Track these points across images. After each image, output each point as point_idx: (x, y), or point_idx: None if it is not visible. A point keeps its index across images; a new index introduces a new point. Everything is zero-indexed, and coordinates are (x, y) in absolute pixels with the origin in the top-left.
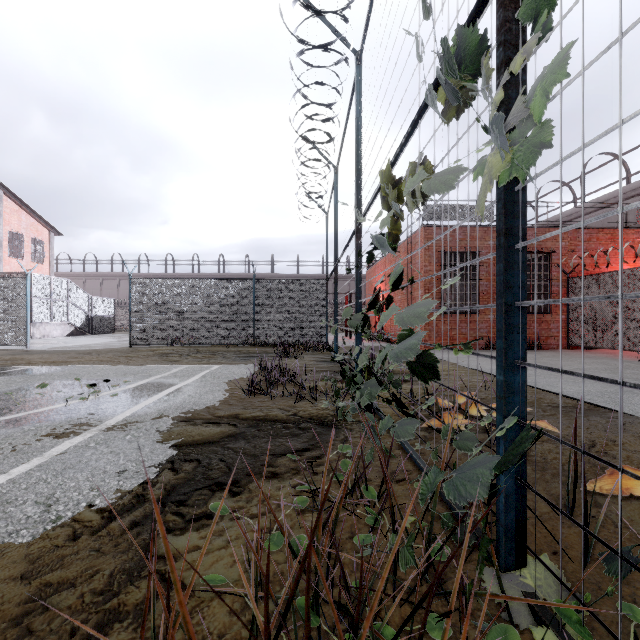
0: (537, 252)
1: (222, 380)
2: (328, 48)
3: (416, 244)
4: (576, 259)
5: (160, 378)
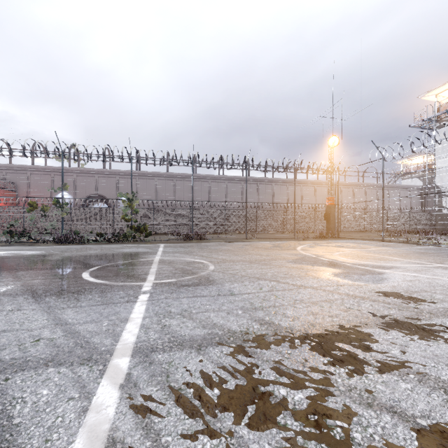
0: None
1: None
2: None
3: None
4: None
5: None
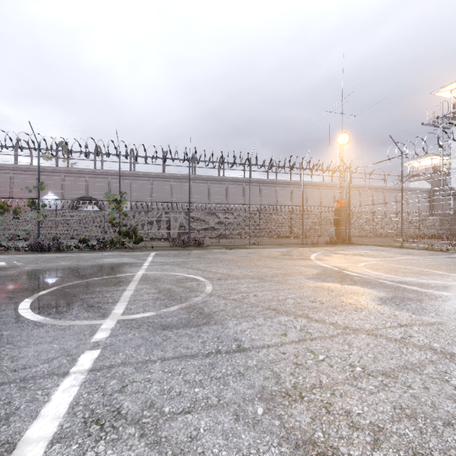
0: None
1: None
2: None
3: None
4: None
5: None
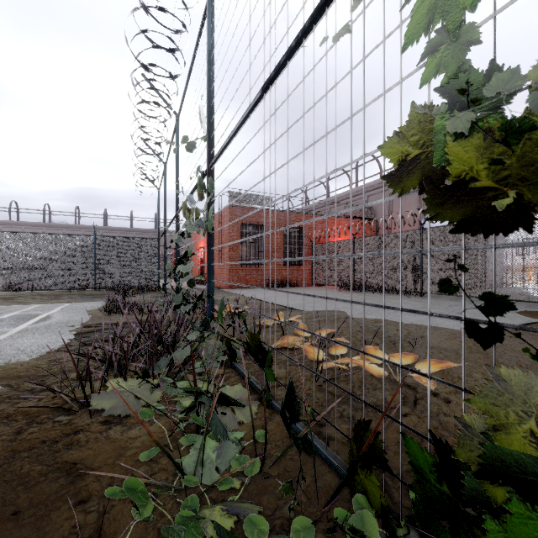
0: (296, 228)
1: (79, 310)
2: (158, 104)
3: (225, 217)
4: (317, 233)
5: (24, 312)
